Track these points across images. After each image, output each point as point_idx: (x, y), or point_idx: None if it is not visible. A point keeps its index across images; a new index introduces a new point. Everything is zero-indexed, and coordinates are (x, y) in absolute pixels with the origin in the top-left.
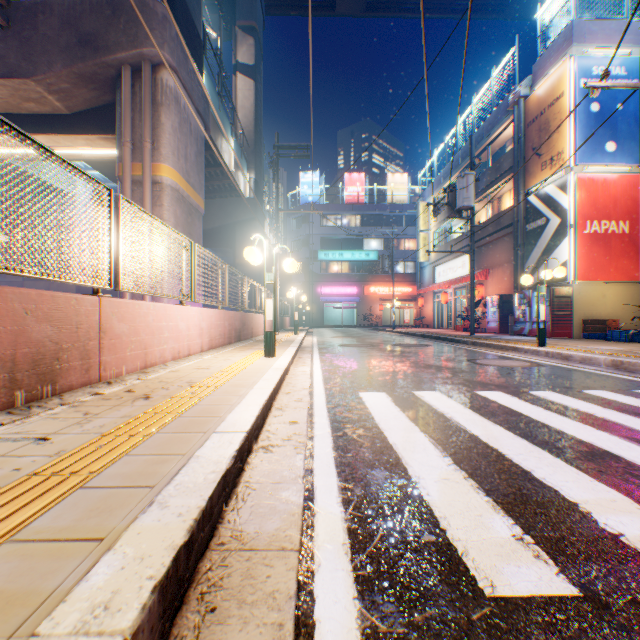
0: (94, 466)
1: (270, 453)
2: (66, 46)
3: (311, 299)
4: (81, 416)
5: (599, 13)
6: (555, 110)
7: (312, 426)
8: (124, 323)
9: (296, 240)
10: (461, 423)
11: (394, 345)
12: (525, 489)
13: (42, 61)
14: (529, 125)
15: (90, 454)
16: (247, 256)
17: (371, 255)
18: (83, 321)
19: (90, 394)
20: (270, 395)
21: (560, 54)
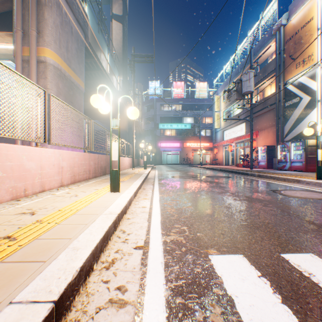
0: None
1: None
2: None
3: (155, 149)
4: None
5: None
6: (306, 29)
7: None
8: None
9: (147, 118)
10: None
11: (207, 177)
12: None
13: None
14: (287, 42)
15: None
16: (92, 102)
17: (187, 126)
18: None
19: None
20: None
21: None
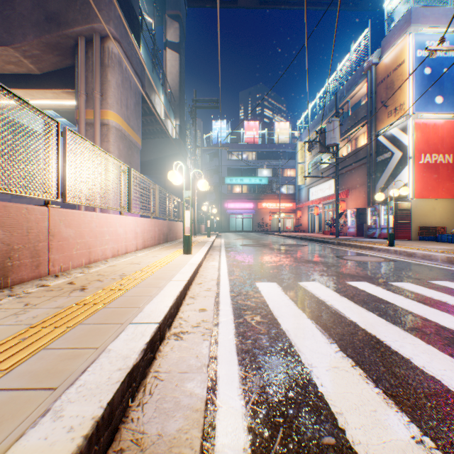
0: (8, 362)
1: (180, 340)
2: (36, 22)
3: (220, 212)
4: (21, 307)
5: (430, 2)
6: (398, 73)
7: (218, 313)
8: (70, 228)
9: (209, 169)
10: (340, 310)
11: (280, 245)
12: (410, 379)
13: (18, 33)
14: (379, 85)
15: (10, 348)
16: (170, 178)
17: (263, 180)
18: (33, 226)
19: (37, 286)
20: (184, 286)
21: (402, 32)
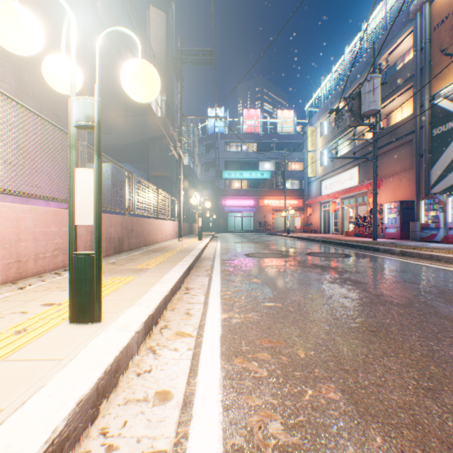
0: None
1: None
2: None
3: (217, 209)
4: None
5: None
6: None
7: None
8: None
9: (205, 163)
10: None
11: (309, 255)
12: None
13: None
14: (437, 27)
15: None
16: None
17: (265, 174)
18: None
19: None
20: None
21: None
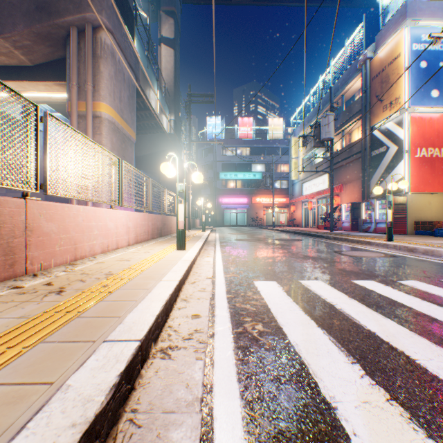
0: None
1: (168, 359)
2: (27, 11)
3: (215, 206)
4: None
5: None
6: (393, 67)
7: (213, 320)
8: (53, 223)
9: (204, 165)
10: (353, 316)
11: (276, 239)
12: None
13: (8, 23)
14: (373, 79)
15: None
16: (163, 170)
17: (257, 175)
18: (6, 221)
19: (9, 288)
20: (175, 288)
21: (397, 26)
